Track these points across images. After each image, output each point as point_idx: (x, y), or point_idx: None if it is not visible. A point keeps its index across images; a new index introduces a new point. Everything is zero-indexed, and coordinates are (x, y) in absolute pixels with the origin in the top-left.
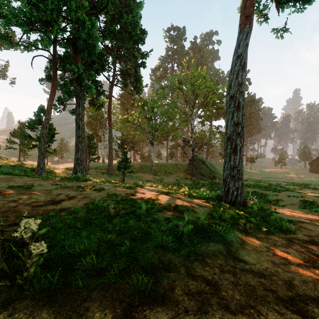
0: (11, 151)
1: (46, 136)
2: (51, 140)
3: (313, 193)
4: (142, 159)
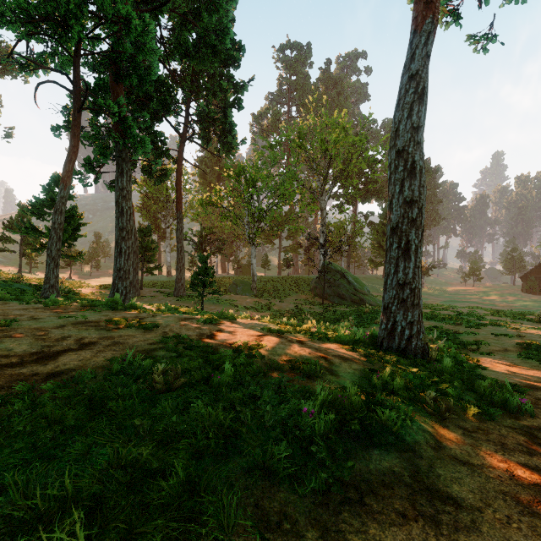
0: (8, 256)
1: (61, 227)
2: (74, 235)
3: (538, 330)
4: (237, 270)
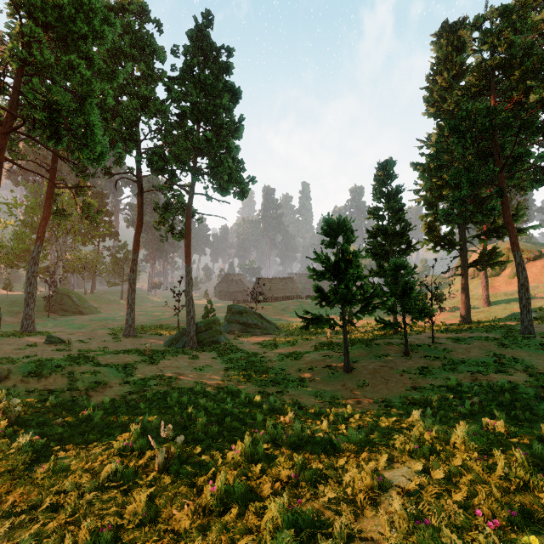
0: None
1: None
2: None
3: None
4: None
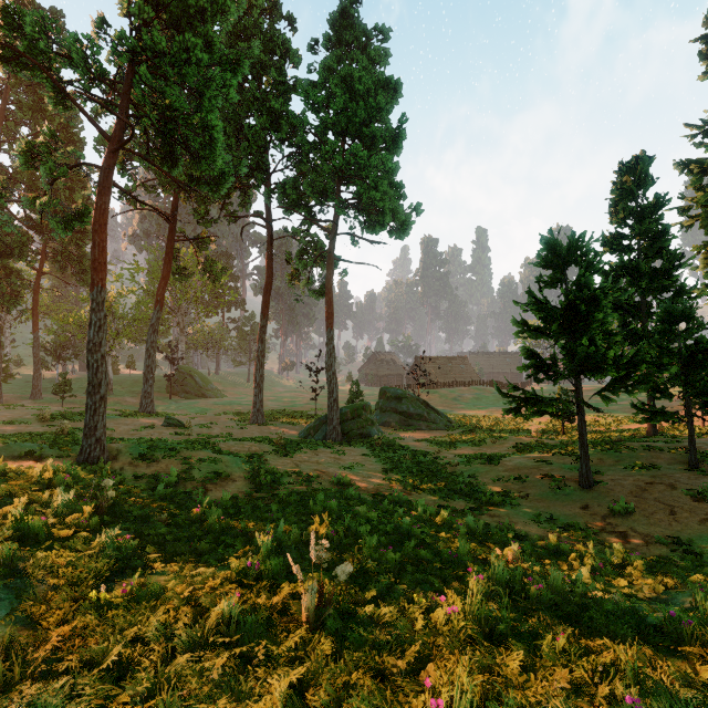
0: None
1: None
2: None
3: None
4: None
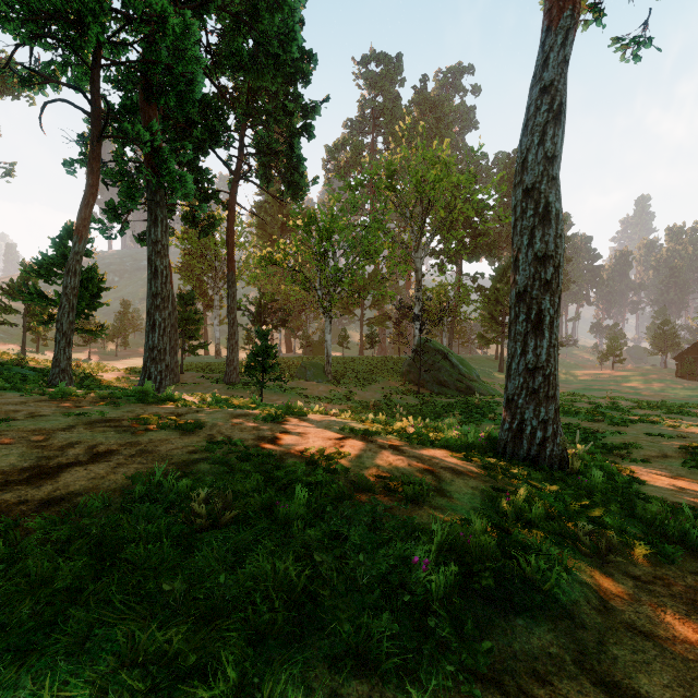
0: (9, 331)
1: (75, 293)
2: (93, 304)
3: None
4: (307, 349)
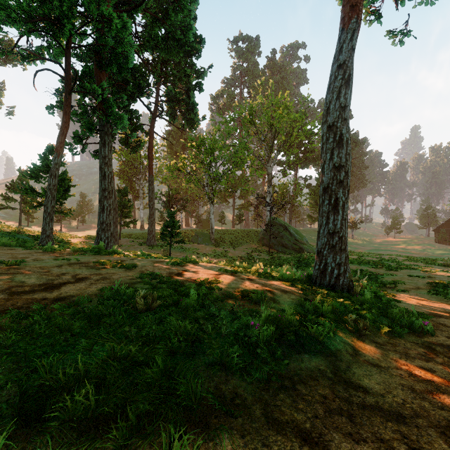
0: (9, 213)
1: (55, 188)
2: (65, 195)
3: (445, 272)
4: (198, 224)
